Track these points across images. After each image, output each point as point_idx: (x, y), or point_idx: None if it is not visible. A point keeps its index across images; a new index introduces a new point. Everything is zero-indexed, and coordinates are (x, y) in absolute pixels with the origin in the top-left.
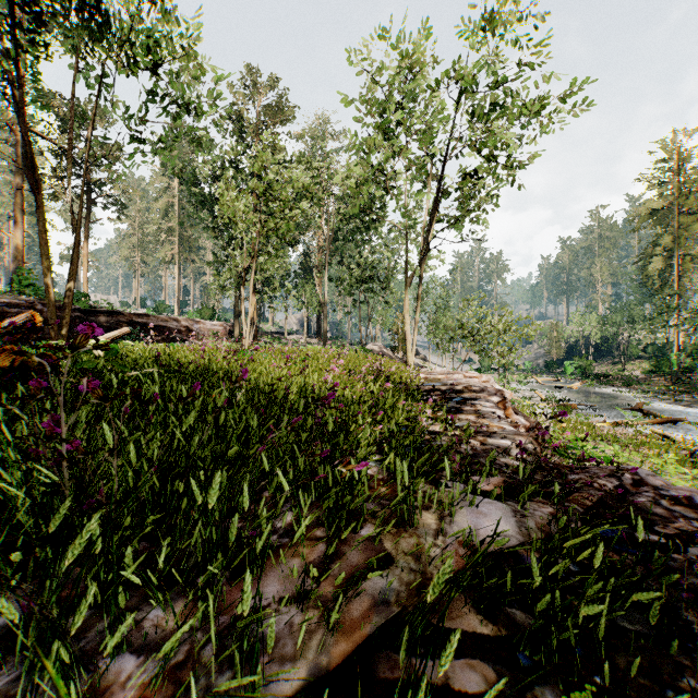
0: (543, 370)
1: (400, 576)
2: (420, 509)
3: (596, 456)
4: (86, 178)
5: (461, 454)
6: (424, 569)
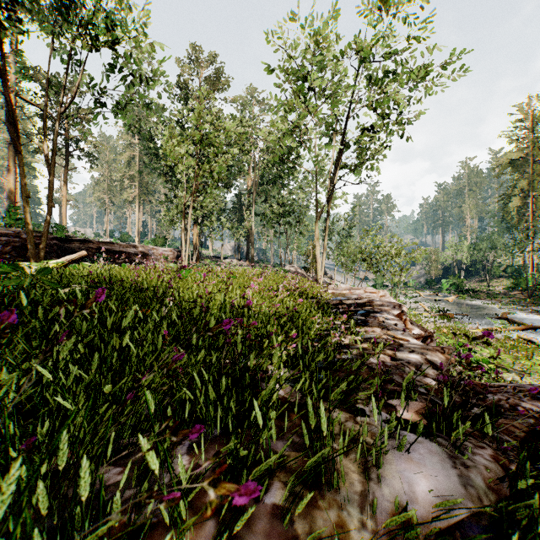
0: (424, 286)
1: None
2: (342, 476)
3: (475, 358)
4: (65, 135)
5: (374, 370)
6: None
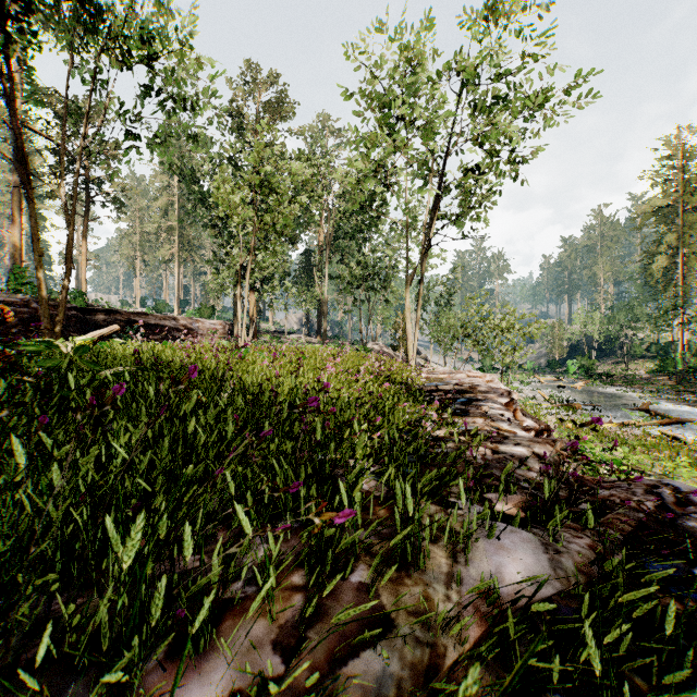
0: (545, 369)
1: (402, 651)
2: (428, 551)
3: (605, 459)
4: (85, 176)
5: (471, 464)
6: (435, 640)
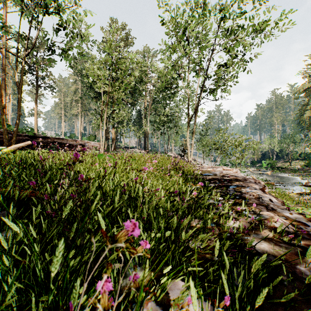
0: (250, 165)
1: None
2: None
3: None
4: (36, 75)
5: None
6: None
